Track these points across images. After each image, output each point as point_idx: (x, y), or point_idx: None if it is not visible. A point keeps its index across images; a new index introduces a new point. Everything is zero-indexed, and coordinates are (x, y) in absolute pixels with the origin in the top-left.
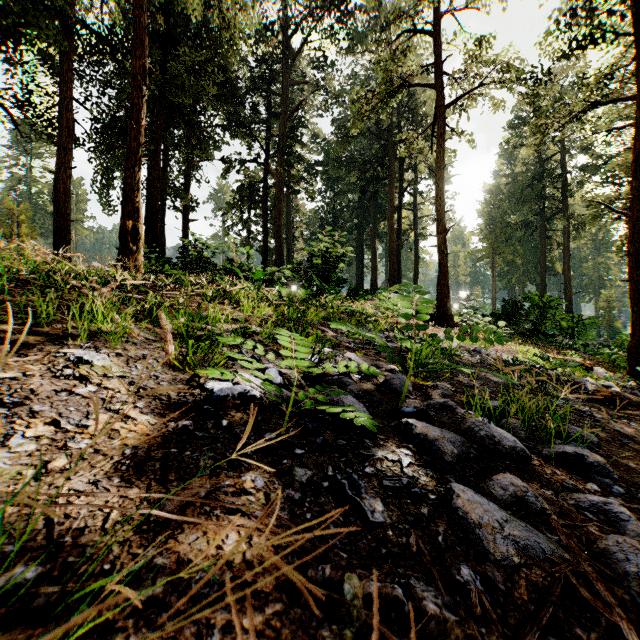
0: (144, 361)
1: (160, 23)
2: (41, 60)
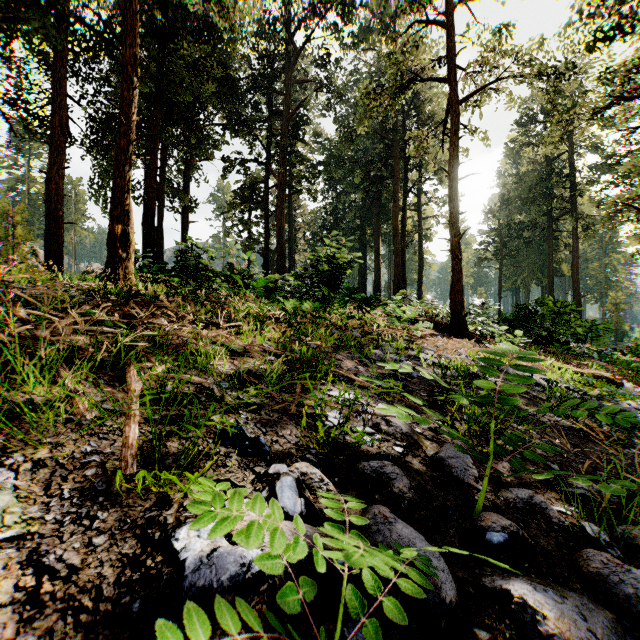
0: (80, 474)
1: (156, 15)
2: (34, 56)
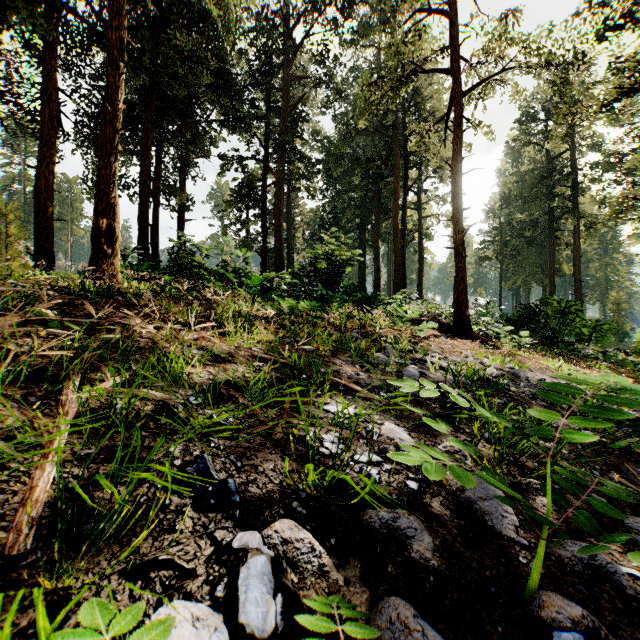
0: None
1: (149, 4)
2: (25, 49)
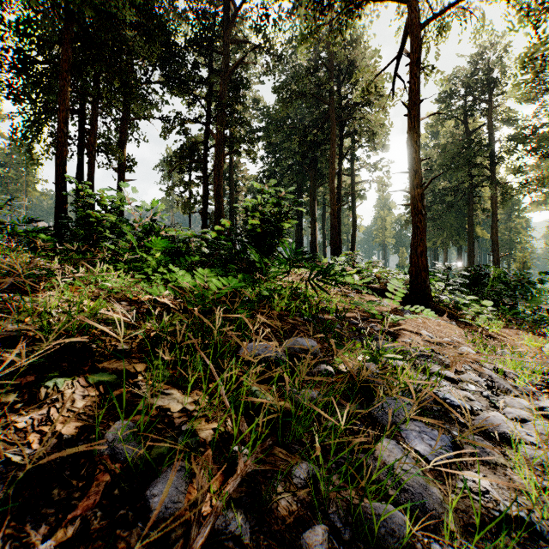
0: None
1: None
2: None
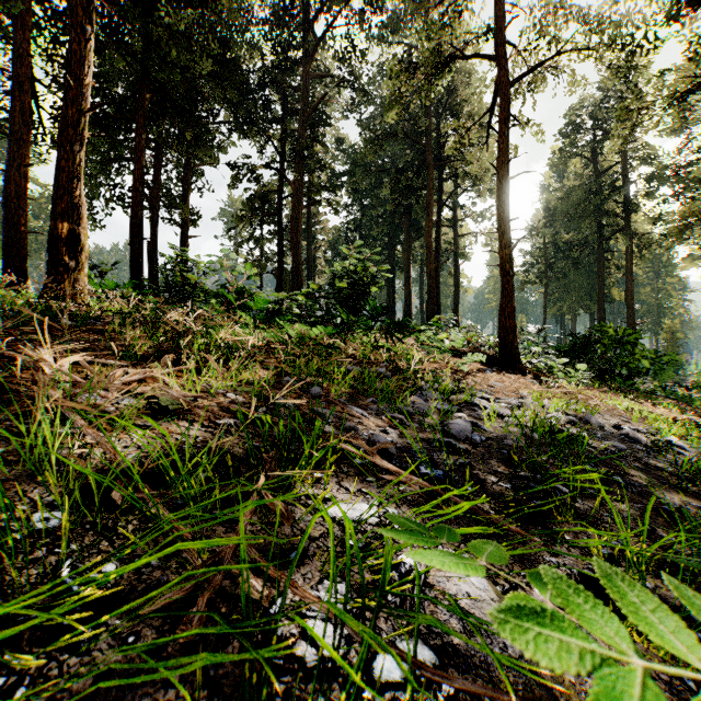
0: None
1: None
2: None
